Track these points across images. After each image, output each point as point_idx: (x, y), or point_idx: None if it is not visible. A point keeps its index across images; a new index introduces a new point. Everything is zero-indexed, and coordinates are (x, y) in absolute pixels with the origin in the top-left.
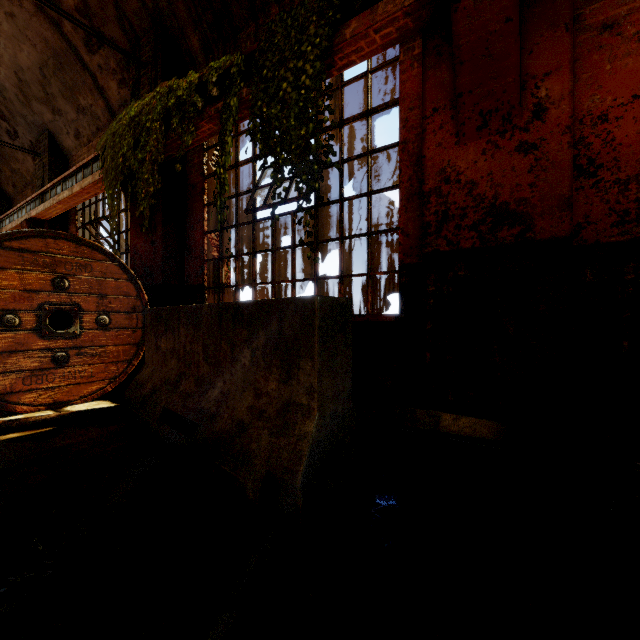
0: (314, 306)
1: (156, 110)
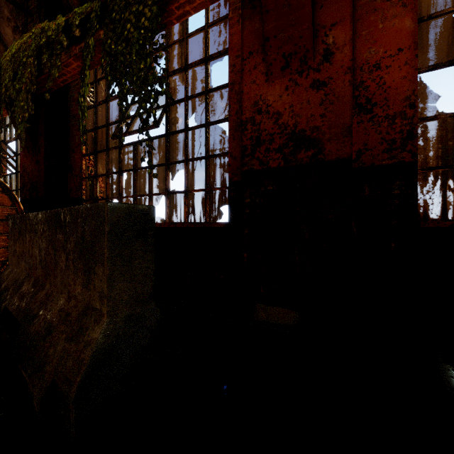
0: (104, 212)
1: (31, 47)
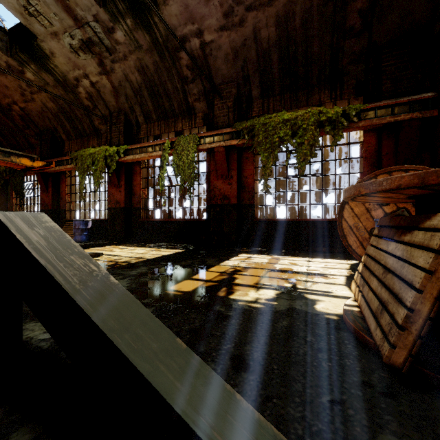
0: None
1: None
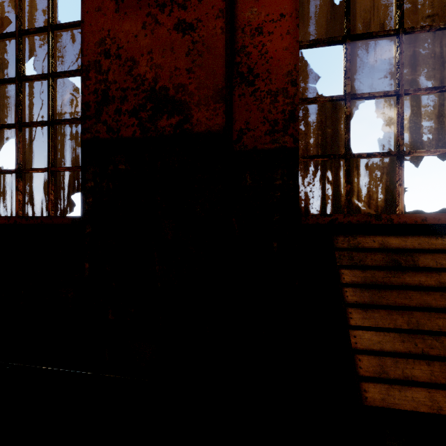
0: None
1: None
